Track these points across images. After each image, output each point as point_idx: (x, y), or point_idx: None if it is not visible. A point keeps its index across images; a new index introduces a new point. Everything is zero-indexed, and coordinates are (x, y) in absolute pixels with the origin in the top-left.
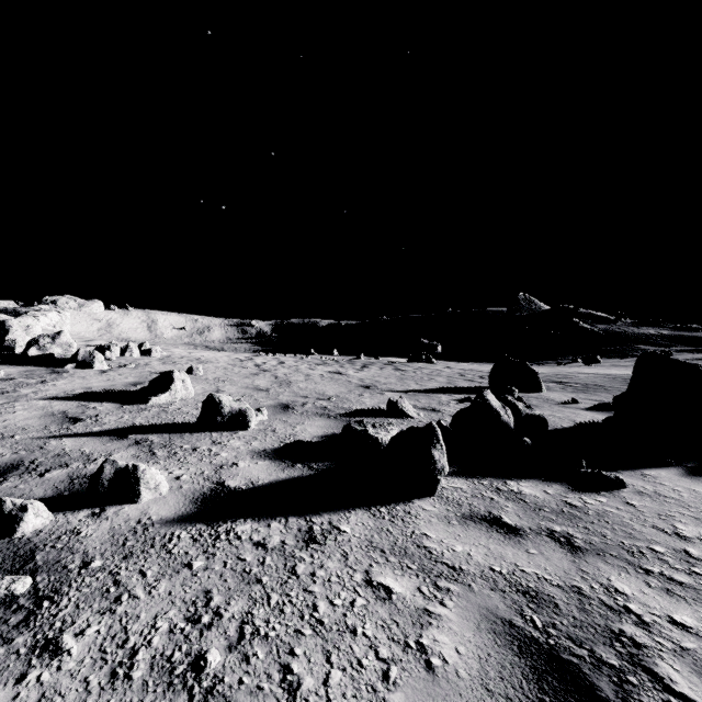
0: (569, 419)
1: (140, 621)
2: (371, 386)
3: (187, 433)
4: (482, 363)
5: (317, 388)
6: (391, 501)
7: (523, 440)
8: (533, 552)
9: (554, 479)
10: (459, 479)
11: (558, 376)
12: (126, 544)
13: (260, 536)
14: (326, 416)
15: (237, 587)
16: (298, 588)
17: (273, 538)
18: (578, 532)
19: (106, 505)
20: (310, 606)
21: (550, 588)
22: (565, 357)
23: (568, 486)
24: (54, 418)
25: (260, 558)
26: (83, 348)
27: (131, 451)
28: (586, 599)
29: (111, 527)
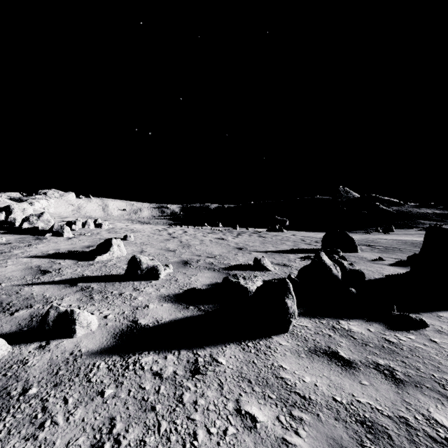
0: (379, 272)
1: (55, 447)
2: (243, 248)
3: (117, 282)
4: (315, 232)
5: (207, 250)
6: (256, 337)
7: (350, 290)
8: (365, 383)
9: (374, 319)
10: (304, 319)
11: (367, 241)
12: (58, 373)
13: (158, 367)
14: (212, 269)
15: (136, 414)
16: (183, 416)
17: (168, 368)
18: (398, 365)
19: (51, 338)
20: (192, 434)
21: (382, 418)
22: (370, 228)
23: (385, 325)
24: (31, 270)
25: (156, 387)
26: (57, 223)
27: (77, 295)
28: (413, 430)
29: (50, 357)
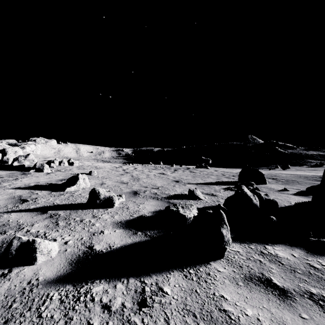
0: (287, 200)
1: None
2: (179, 181)
3: (80, 210)
4: (231, 168)
5: (152, 182)
6: (196, 263)
7: (272, 218)
8: (305, 317)
9: (294, 244)
10: (235, 244)
11: (271, 175)
12: (12, 306)
13: (108, 298)
14: (156, 198)
15: None
16: None
17: (117, 299)
18: None
19: (14, 266)
20: None
21: None
22: (271, 165)
23: (305, 250)
24: (13, 200)
25: (104, 323)
26: (39, 162)
27: (45, 222)
28: None
29: (9, 287)
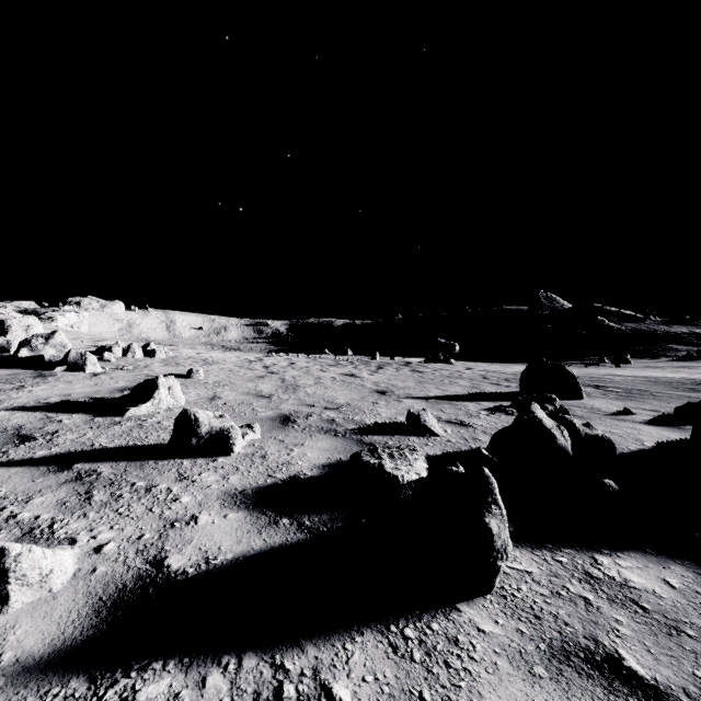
0: (633, 438)
1: None
2: (387, 391)
3: (150, 461)
4: (501, 363)
5: (326, 394)
6: (421, 608)
7: (607, 484)
8: None
9: (667, 553)
10: (521, 552)
11: (592, 379)
12: None
13: None
14: (332, 433)
15: None
16: None
17: None
18: None
19: None
20: None
21: None
22: (590, 357)
23: (697, 569)
24: (1, 436)
25: None
26: (74, 349)
27: (60, 492)
28: None
29: None
